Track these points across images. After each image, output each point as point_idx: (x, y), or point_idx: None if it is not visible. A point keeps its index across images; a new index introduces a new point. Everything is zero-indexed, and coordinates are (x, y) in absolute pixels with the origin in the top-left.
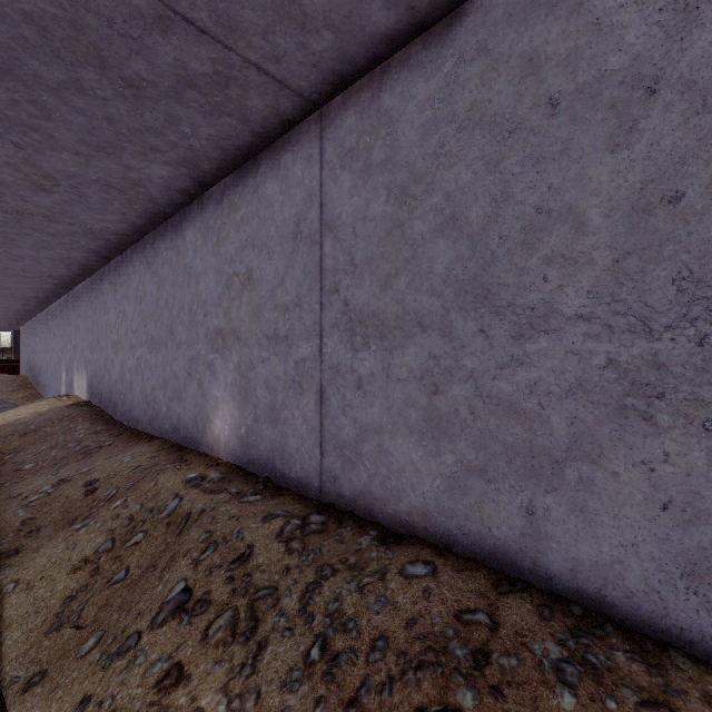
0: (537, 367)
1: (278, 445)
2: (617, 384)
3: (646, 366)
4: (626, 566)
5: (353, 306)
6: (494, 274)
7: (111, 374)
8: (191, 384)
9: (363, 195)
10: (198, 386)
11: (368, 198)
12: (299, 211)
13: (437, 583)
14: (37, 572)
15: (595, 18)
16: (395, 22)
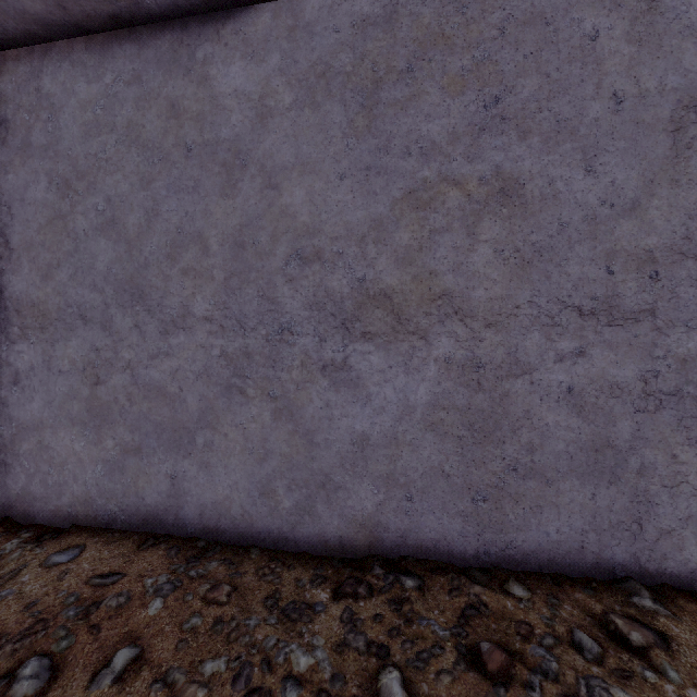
0: (178, 357)
1: None
2: (227, 369)
3: (242, 355)
4: (232, 500)
5: (8, 293)
6: (147, 277)
7: None
8: None
9: (21, 174)
10: None
11: (27, 180)
12: None
13: (81, 561)
14: None
15: (215, 95)
16: (47, 11)
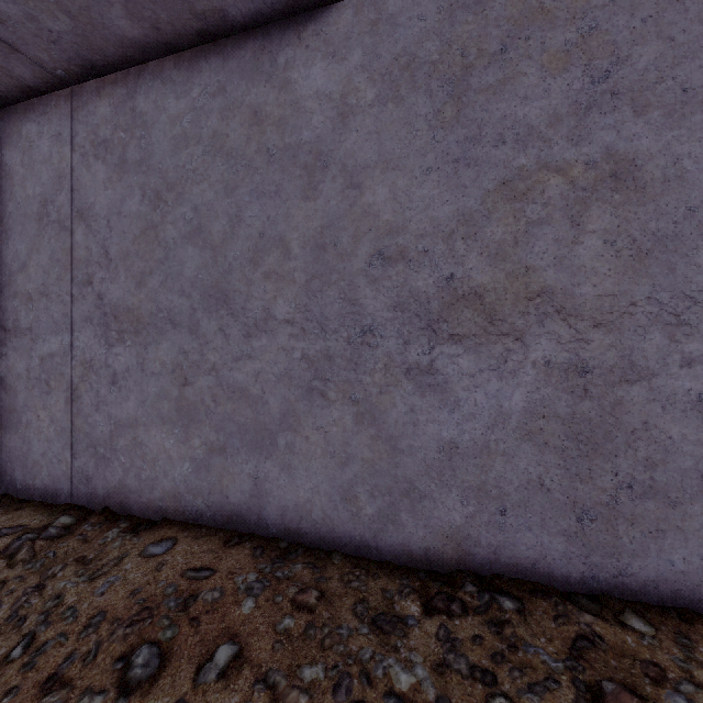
0: (261, 360)
1: (19, 453)
2: (308, 371)
3: (324, 358)
4: (313, 503)
5: (107, 300)
6: (231, 282)
7: None
8: None
9: (118, 189)
10: None
11: (124, 194)
12: (46, 191)
13: (174, 553)
14: None
15: (296, 98)
16: (142, 34)
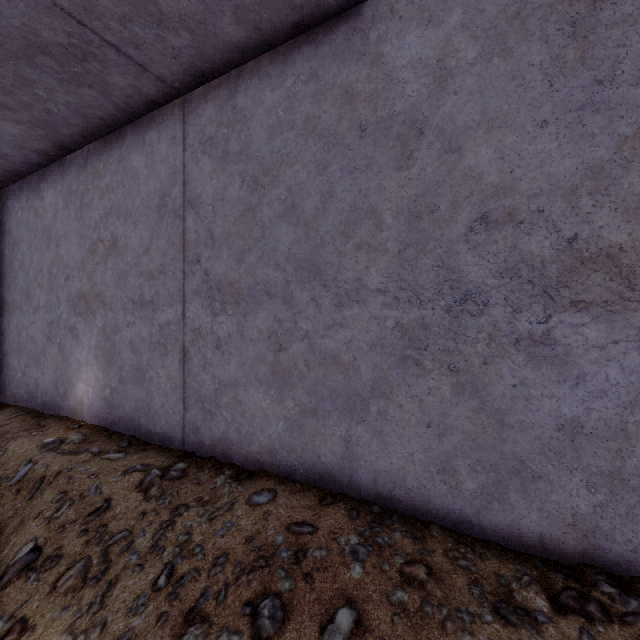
0: (352, 328)
1: (144, 403)
2: (402, 340)
3: (418, 327)
4: (407, 471)
5: (212, 276)
6: (322, 255)
7: None
8: (51, 348)
9: (221, 179)
10: (59, 350)
11: (226, 182)
12: (164, 186)
13: (276, 505)
14: None
15: (388, 71)
16: (245, 37)
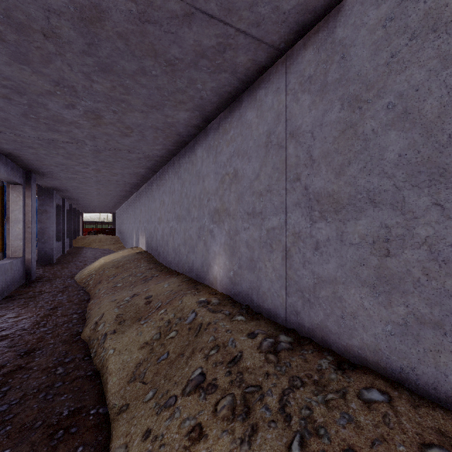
0: None
1: (255, 285)
2: None
3: None
4: None
5: (311, 190)
6: (451, 154)
7: (157, 236)
8: (200, 243)
9: (319, 108)
10: (204, 244)
11: (324, 109)
12: (270, 127)
13: (395, 413)
14: (123, 345)
15: None
16: None
